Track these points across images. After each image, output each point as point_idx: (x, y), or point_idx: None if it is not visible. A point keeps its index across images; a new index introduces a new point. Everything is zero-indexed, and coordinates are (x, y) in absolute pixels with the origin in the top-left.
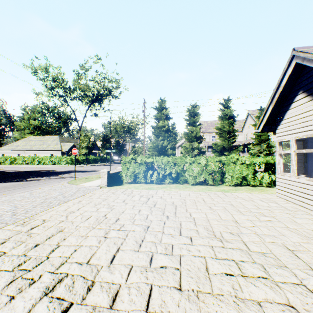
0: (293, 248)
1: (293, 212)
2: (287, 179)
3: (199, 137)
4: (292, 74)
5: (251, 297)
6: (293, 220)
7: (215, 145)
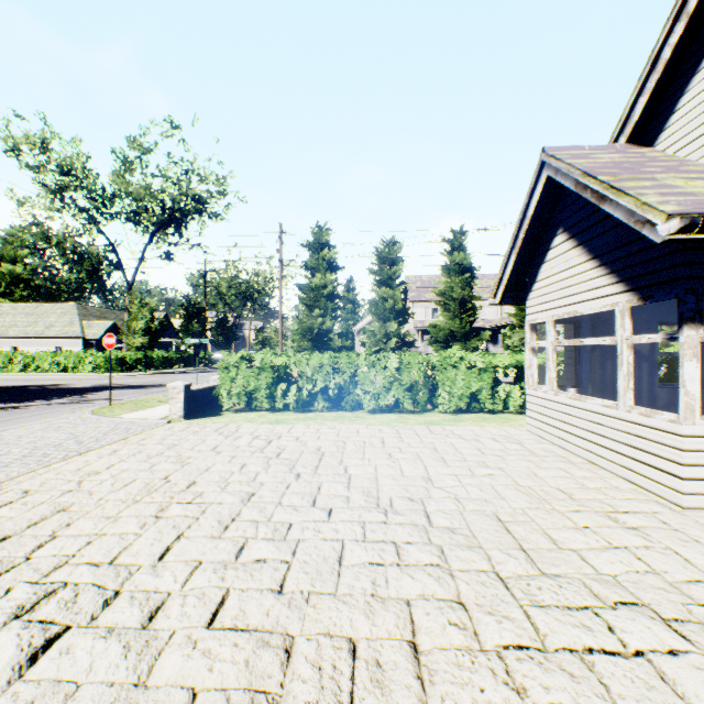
0: (508, 517)
1: (541, 458)
2: (541, 397)
3: (401, 310)
4: (543, 195)
5: (399, 594)
6: (534, 472)
7: (434, 329)
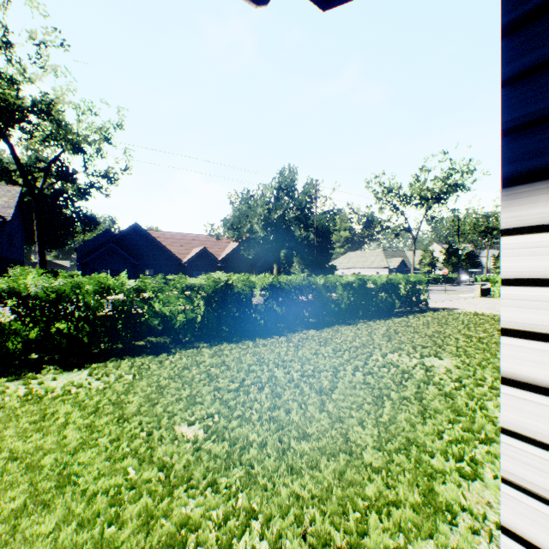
0: None
1: None
2: None
3: None
4: None
5: None
6: None
7: None
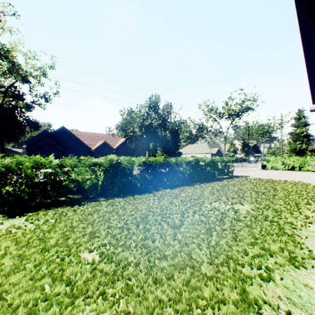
0: None
1: None
2: None
3: None
4: None
5: (296, 177)
6: None
7: None
